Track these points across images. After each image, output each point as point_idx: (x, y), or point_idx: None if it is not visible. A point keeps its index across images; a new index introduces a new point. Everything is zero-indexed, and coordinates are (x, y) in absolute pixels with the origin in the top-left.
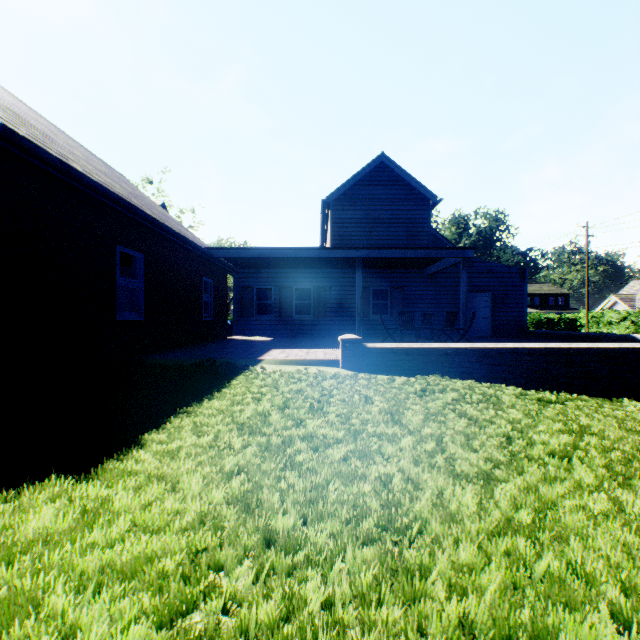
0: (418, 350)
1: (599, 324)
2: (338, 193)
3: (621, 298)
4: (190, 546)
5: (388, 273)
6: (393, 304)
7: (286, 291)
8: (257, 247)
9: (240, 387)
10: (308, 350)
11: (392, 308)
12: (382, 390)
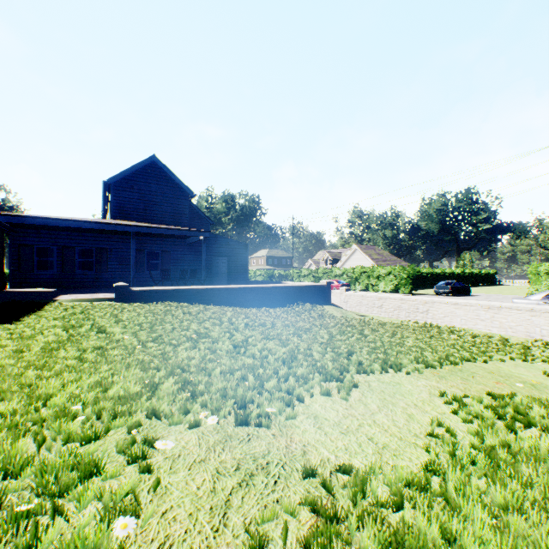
0: (163, 290)
1: (300, 277)
2: (118, 178)
3: (314, 261)
4: (65, 326)
5: (159, 241)
6: (163, 263)
7: (69, 250)
8: (43, 217)
9: (52, 309)
10: (92, 294)
11: (163, 266)
12: (134, 306)
